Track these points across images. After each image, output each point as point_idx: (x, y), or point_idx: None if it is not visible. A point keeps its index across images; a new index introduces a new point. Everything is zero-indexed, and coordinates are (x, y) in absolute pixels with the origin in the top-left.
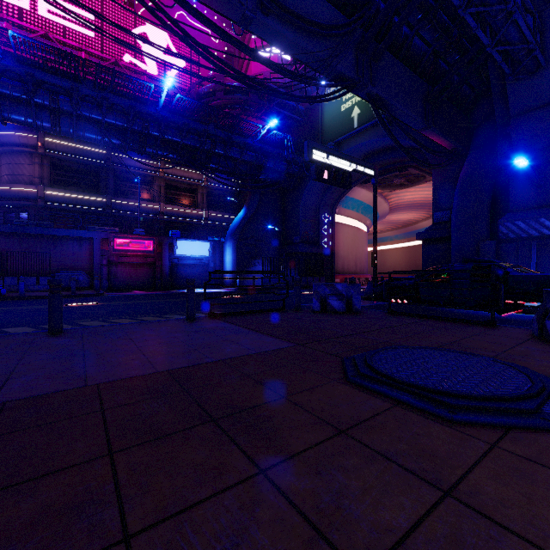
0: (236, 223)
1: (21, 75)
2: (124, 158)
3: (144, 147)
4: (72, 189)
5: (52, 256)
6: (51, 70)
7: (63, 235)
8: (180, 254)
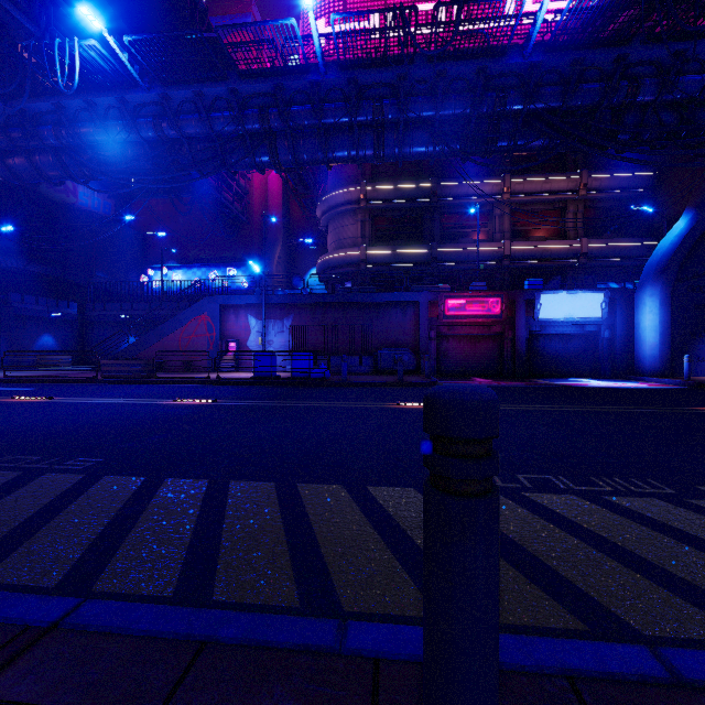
0: (669, 247)
1: (344, 89)
2: (453, 187)
3: (495, 140)
4: (393, 244)
5: (374, 329)
6: (375, 61)
7: (385, 300)
8: (546, 318)
